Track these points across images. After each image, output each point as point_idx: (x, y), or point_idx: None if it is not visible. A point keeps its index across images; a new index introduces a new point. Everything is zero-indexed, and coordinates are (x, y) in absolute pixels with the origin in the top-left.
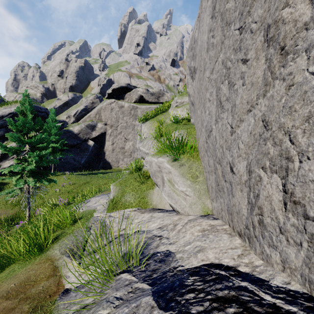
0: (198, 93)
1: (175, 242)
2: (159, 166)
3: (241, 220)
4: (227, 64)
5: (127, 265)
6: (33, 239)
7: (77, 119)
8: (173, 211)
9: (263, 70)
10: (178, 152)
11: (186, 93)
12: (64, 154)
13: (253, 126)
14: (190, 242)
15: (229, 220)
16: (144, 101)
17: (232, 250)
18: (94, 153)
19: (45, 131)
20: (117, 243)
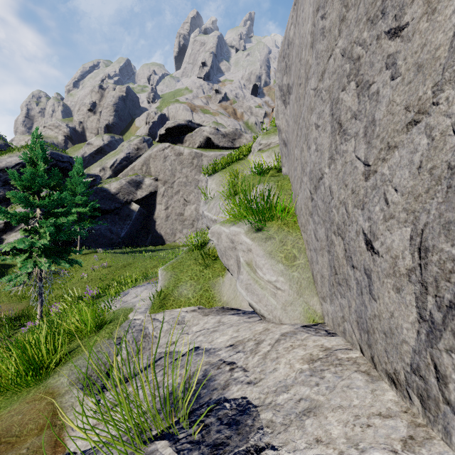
0: (296, 122)
1: (259, 380)
2: (232, 239)
3: (398, 351)
4: (353, 52)
5: (170, 420)
6: (29, 357)
7: (116, 172)
8: (255, 314)
9: (453, 27)
10: (263, 218)
11: (275, 130)
12: (95, 223)
13: (428, 152)
14: (287, 386)
15: (361, 341)
16: (213, 146)
17: (383, 422)
18: (140, 221)
19: (66, 189)
20: (160, 368)
